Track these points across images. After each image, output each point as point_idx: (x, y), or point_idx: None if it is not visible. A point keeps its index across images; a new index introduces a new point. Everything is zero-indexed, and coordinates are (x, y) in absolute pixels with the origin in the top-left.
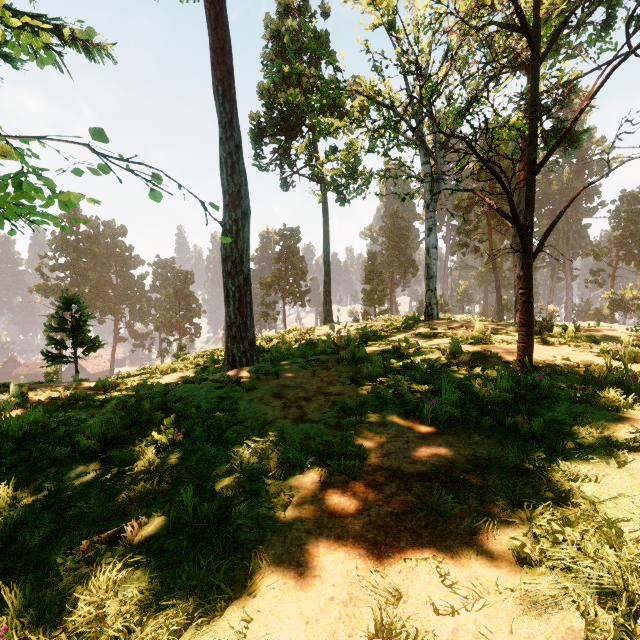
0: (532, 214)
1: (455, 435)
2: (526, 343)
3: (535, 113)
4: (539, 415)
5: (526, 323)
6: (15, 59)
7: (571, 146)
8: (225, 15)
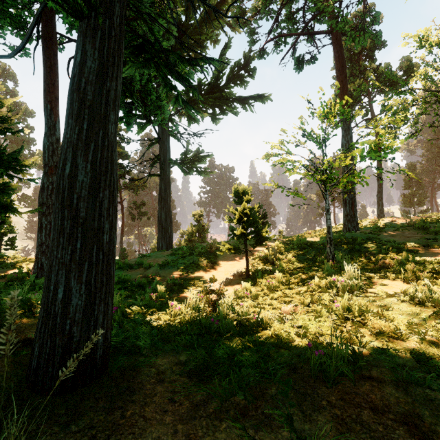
0: None
1: None
2: None
3: None
4: None
5: None
6: (236, 113)
7: None
8: (347, 84)
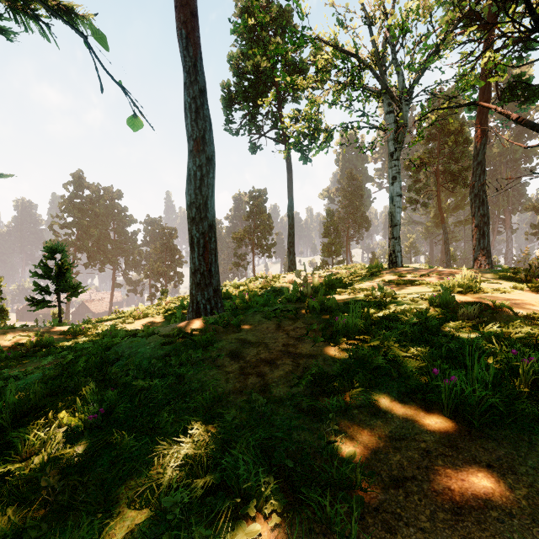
0: None
1: (506, 443)
2: None
3: None
4: None
5: None
6: (8, 31)
7: (527, 100)
8: None
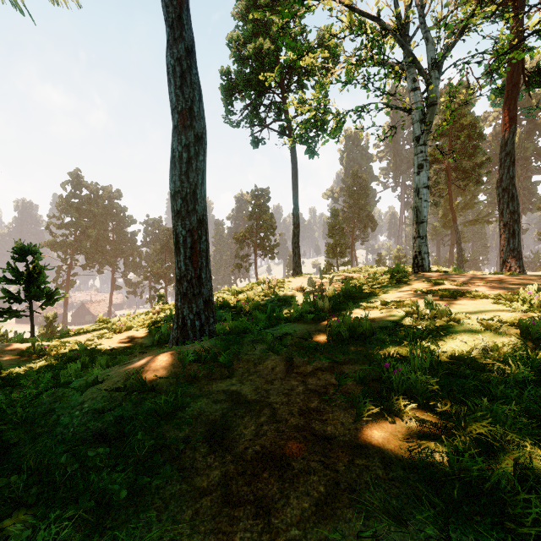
0: None
1: None
2: None
3: None
4: None
5: None
6: None
7: None
8: None
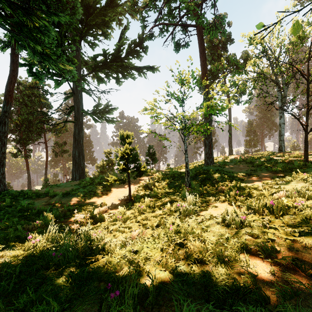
0: (307, 122)
1: (280, 173)
2: (305, 155)
3: (308, 96)
4: (304, 170)
5: (305, 150)
6: (134, 78)
7: None
8: (206, 63)
